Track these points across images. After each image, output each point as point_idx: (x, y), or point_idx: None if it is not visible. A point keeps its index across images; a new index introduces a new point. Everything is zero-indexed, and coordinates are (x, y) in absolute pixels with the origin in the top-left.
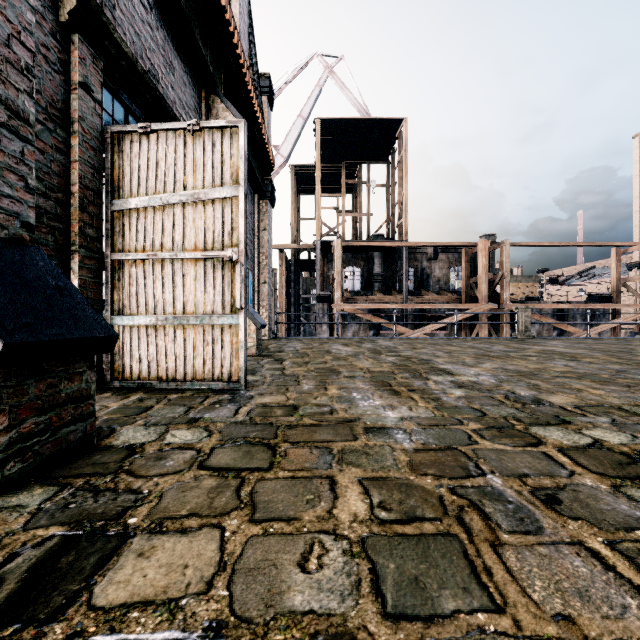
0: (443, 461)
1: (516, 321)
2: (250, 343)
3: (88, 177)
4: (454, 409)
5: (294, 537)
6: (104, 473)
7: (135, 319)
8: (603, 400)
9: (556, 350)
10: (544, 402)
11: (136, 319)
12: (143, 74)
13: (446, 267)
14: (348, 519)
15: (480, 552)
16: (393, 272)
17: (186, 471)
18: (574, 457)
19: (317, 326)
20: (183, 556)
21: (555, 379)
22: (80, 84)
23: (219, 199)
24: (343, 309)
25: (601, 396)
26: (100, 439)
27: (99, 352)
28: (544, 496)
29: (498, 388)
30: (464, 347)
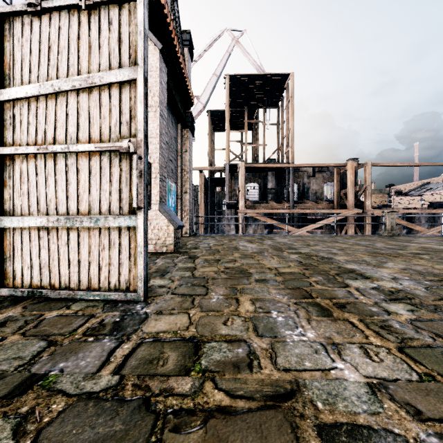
0: None
1: (383, 222)
2: (169, 241)
3: None
4: (435, 356)
5: None
6: None
7: (25, 220)
8: None
9: (435, 247)
10: None
11: (26, 220)
12: None
13: (321, 182)
14: None
15: None
16: (282, 186)
17: None
18: None
19: (227, 226)
20: None
21: None
22: None
23: (116, 84)
24: (246, 213)
25: None
26: None
27: None
28: None
29: None
30: (350, 244)
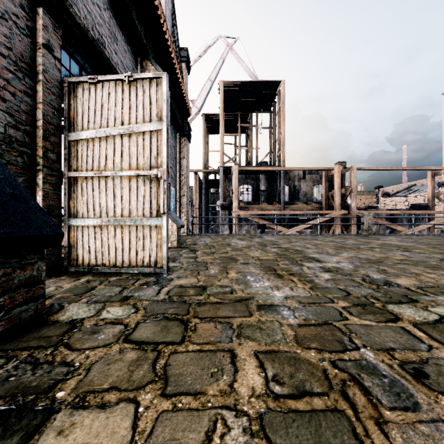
0: (322, 335)
1: (362, 222)
2: (173, 238)
3: (50, 115)
4: (325, 289)
5: (199, 413)
6: (46, 346)
7: (86, 221)
8: (437, 282)
9: (392, 243)
10: (393, 284)
11: (86, 221)
12: (93, 41)
13: (311, 185)
14: (247, 393)
15: (368, 431)
16: (274, 188)
17: (113, 344)
18: (428, 332)
19: (221, 226)
20: (98, 434)
21: (397, 265)
22: (43, 45)
23: (148, 132)
24: (239, 214)
25: (435, 279)
26: (50, 315)
27: (47, 247)
28: (412, 370)
29: (356, 272)
30: (326, 241)
